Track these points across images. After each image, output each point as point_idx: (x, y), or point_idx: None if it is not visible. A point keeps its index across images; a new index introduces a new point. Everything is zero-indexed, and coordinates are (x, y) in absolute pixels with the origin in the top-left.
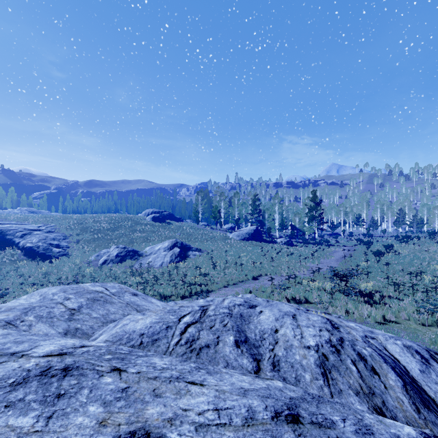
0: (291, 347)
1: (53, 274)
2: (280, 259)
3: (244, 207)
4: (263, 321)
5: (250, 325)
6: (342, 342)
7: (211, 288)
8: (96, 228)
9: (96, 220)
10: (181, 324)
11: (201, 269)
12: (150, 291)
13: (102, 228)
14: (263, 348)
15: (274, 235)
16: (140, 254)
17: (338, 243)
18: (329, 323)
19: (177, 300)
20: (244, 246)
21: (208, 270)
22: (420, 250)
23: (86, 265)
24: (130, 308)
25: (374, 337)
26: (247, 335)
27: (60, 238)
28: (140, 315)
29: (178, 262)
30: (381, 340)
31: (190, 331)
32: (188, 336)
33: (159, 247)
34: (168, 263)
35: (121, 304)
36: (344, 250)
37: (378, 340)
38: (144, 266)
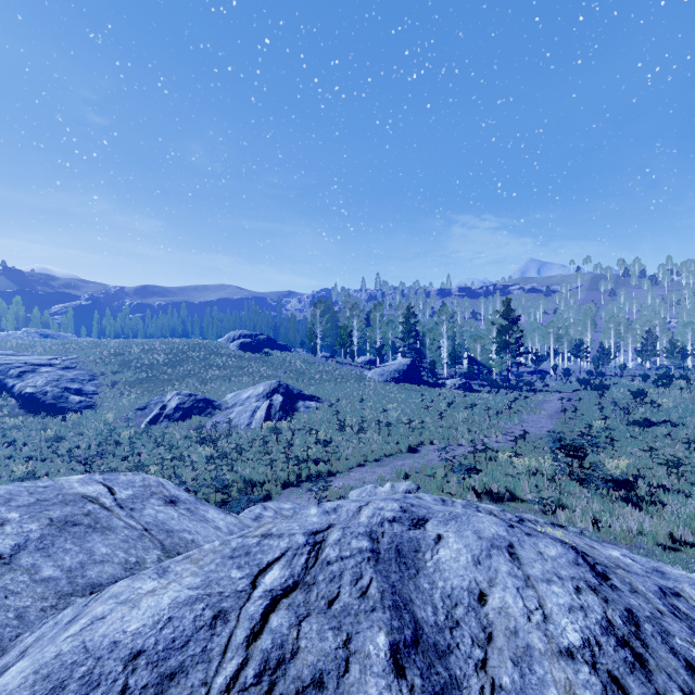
0: (528, 655)
1: (65, 440)
2: (453, 414)
3: (391, 328)
4: (446, 565)
5: (419, 579)
6: (637, 627)
7: (335, 467)
8: (146, 361)
9: (146, 349)
10: (256, 598)
11: (319, 432)
12: (228, 474)
13: (156, 361)
14: (460, 655)
15: (440, 374)
16: (217, 405)
17: (546, 386)
18: (584, 562)
19: (275, 490)
20: (392, 391)
21: (331, 434)
22: (693, 400)
23: (124, 425)
24: (148, 542)
25: (675, 588)
26: (416, 613)
27: (84, 379)
28: (152, 579)
29: (281, 420)
30: (694, 599)
31: (275, 626)
32: (268, 646)
33: (248, 394)
34: (263, 421)
35: (129, 531)
36: (562, 400)
37: (689, 599)
38: (221, 427)
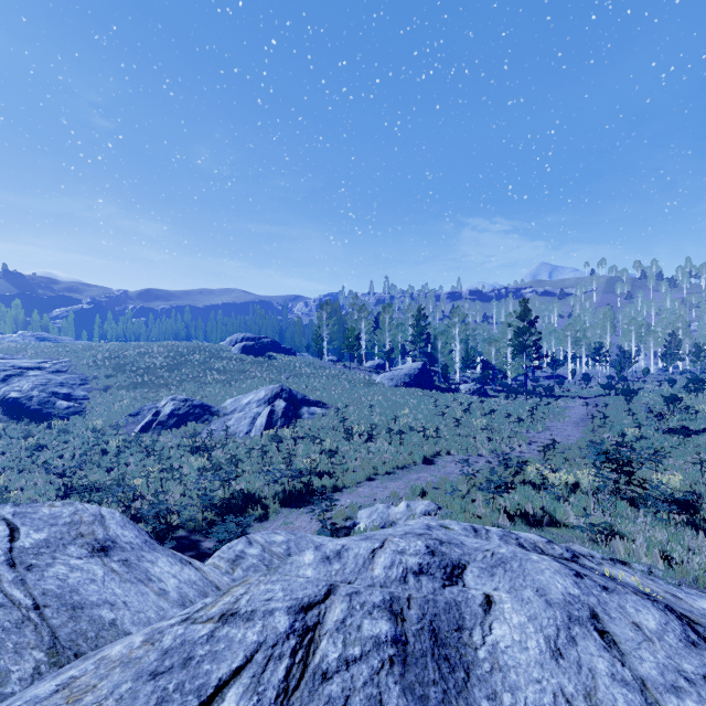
0: None
1: (48, 448)
2: (470, 421)
3: (401, 331)
4: (509, 657)
5: (472, 691)
6: None
7: (341, 481)
8: (142, 365)
9: (143, 352)
10: None
11: (323, 441)
12: (221, 489)
13: (153, 365)
14: None
15: (452, 379)
16: (215, 411)
17: (565, 392)
18: (698, 638)
19: (272, 508)
20: (403, 397)
21: (337, 443)
22: None
23: (114, 433)
24: (29, 633)
25: None
26: None
27: (75, 383)
28: None
29: (283, 427)
30: None
31: None
32: None
33: (248, 399)
34: (264, 428)
35: (4, 612)
36: (587, 406)
37: None
38: (218, 434)
